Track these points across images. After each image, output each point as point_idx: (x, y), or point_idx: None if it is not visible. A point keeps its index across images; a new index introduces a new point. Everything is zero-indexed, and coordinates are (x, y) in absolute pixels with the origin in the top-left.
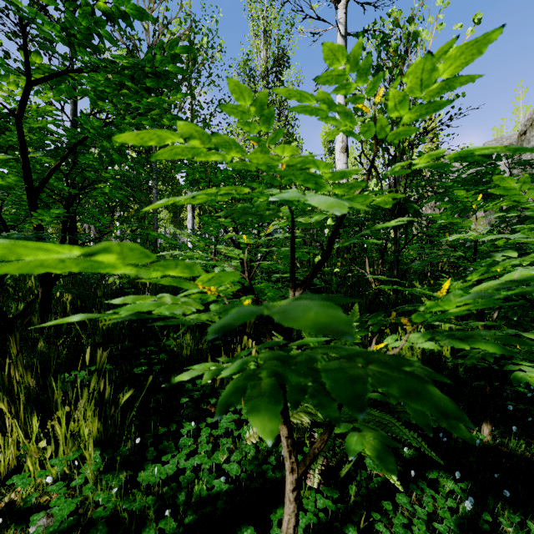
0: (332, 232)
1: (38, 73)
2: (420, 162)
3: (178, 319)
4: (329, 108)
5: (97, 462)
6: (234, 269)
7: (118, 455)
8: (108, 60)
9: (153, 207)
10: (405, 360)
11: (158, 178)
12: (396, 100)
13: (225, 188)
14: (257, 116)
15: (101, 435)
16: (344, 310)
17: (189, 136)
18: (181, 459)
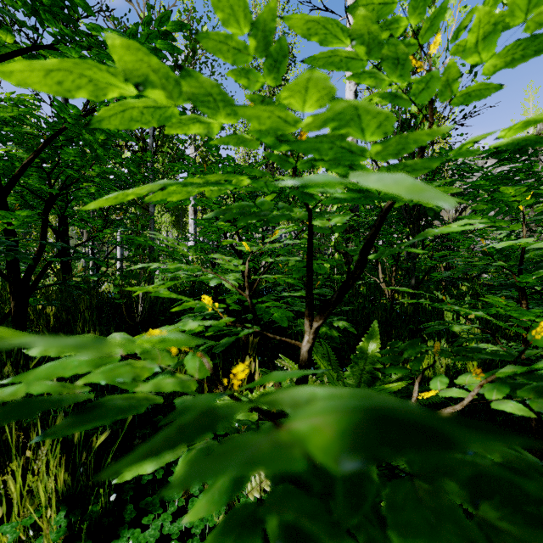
0: (366, 240)
1: (6, 52)
2: (505, 135)
3: (114, 402)
4: (369, 54)
5: (59, 528)
6: (233, 283)
7: (87, 517)
8: (82, 31)
9: (104, 203)
10: (536, 485)
11: (155, 178)
12: (480, 32)
13: (214, 177)
14: (259, 56)
15: (71, 484)
16: (357, 324)
17: (144, 80)
18: (166, 520)
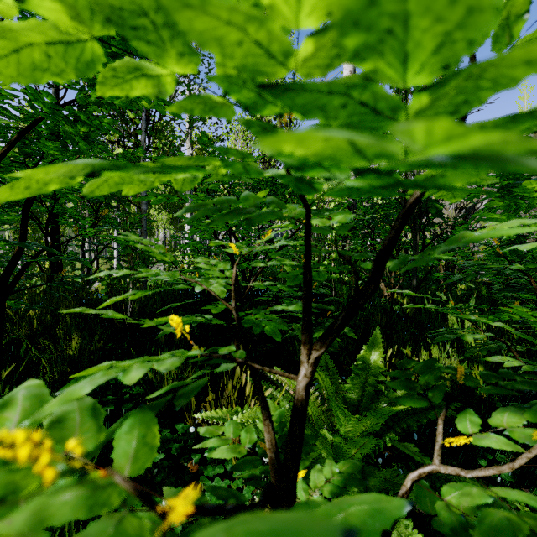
0: (383, 246)
1: None
2: None
3: None
4: None
5: None
6: (220, 289)
7: None
8: None
9: (12, 196)
10: None
11: None
12: None
13: (177, 161)
14: None
15: None
16: (357, 328)
17: None
18: None
